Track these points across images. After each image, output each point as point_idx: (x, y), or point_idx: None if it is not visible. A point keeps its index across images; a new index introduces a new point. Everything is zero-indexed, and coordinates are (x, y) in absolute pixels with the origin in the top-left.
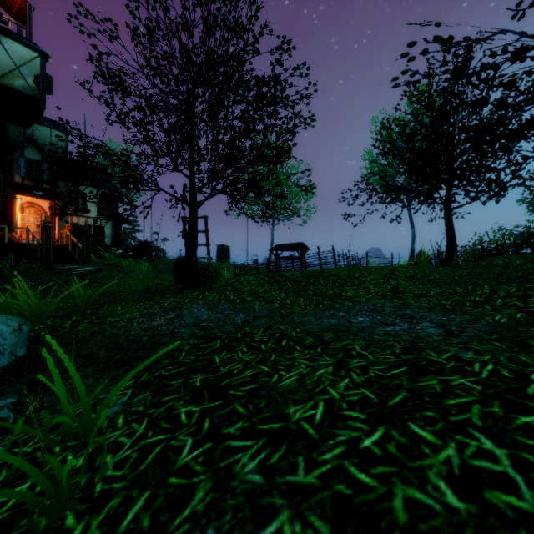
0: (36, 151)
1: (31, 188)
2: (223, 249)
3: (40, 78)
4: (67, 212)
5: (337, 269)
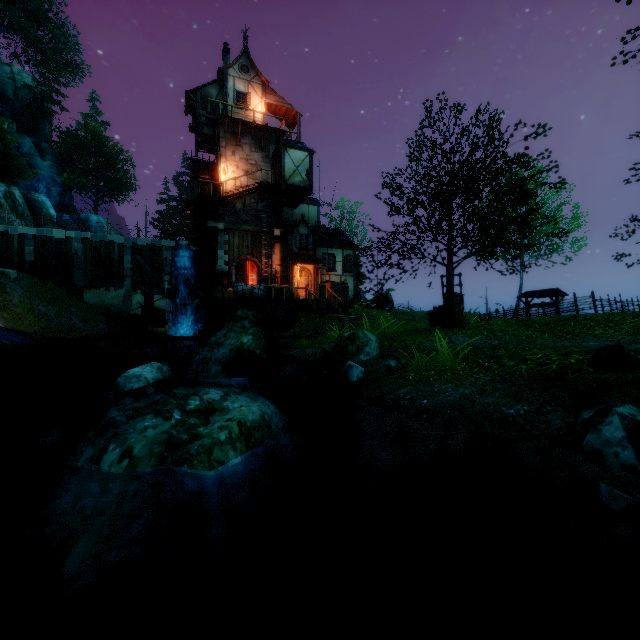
0: (305, 227)
1: (303, 256)
2: (455, 298)
3: (309, 171)
4: (322, 272)
5: (595, 314)
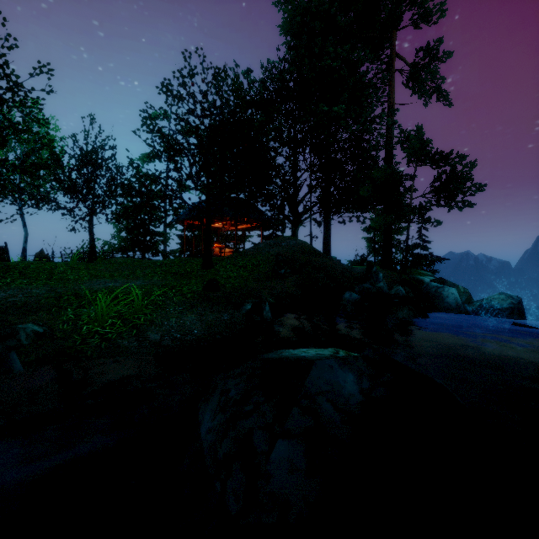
0: None
1: None
2: None
3: None
4: None
5: (19, 263)
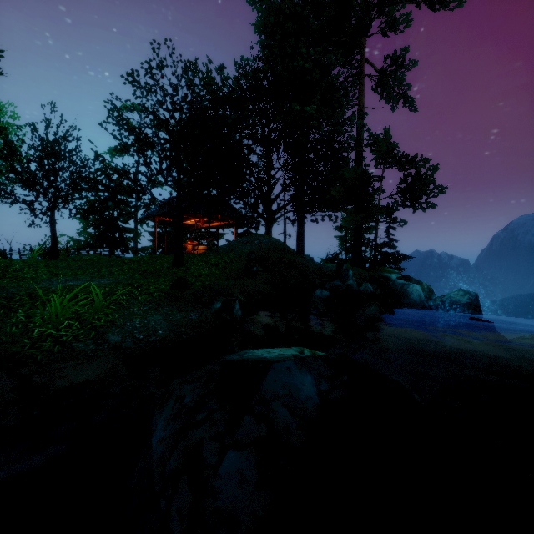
0: None
1: None
2: None
3: None
4: None
5: None
